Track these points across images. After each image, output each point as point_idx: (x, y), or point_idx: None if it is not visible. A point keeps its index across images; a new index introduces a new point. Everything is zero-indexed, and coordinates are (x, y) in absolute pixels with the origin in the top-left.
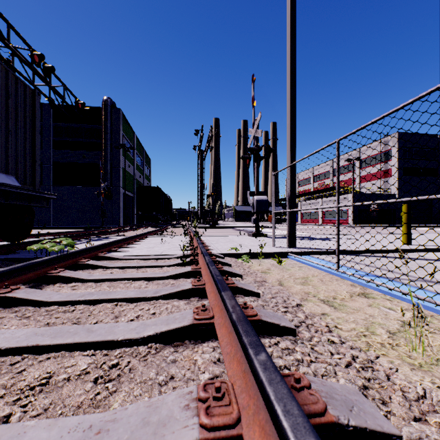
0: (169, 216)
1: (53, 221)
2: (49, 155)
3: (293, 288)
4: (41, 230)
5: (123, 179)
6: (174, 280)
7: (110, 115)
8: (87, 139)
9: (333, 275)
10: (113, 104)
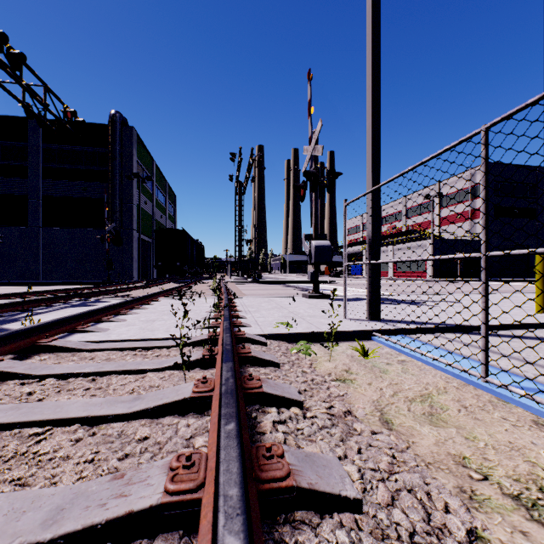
0: (199, 268)
1: (42, 275)
2: (38, 186)
3: (420, 438)
4: (22, 287)
5: (137, 220)
6: (149, 425)
7: (119, 135)
8: (89, 167)
9: (474, 387)
10: (123, 120)
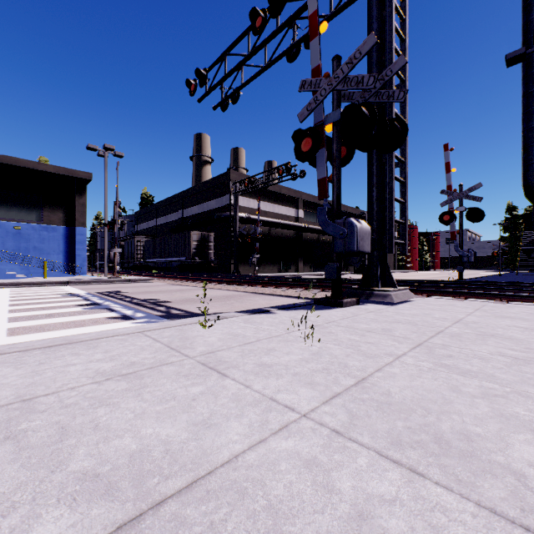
0: None
1: None
2: None
3: None
4: None
5: None
6: None
7: None
8: None
9: None
10: None
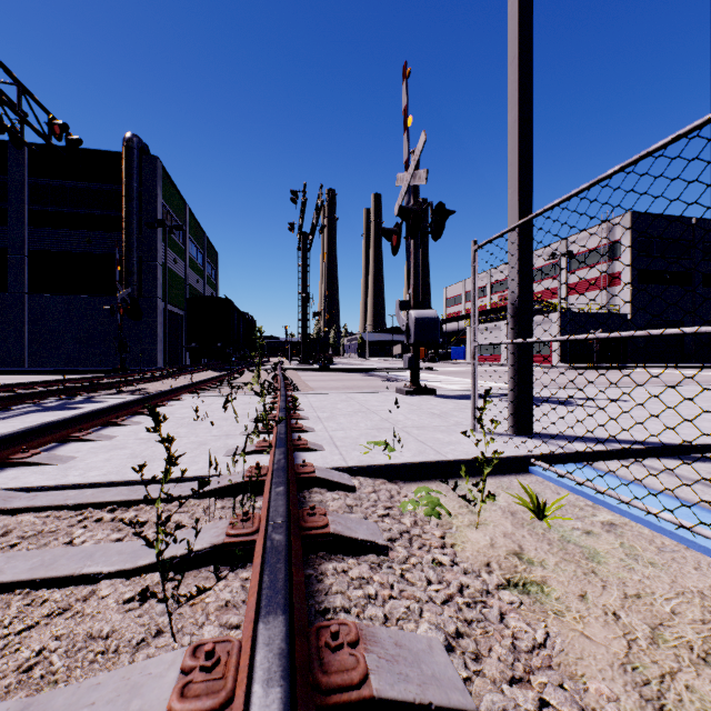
0: (249, 350)
1: (29, 359)
2: (22, 236)
3: None
4: None
5: (163, 284)
6: None
7: (137, 167)
8: (95, 210)
9: None
10: (143, 147)
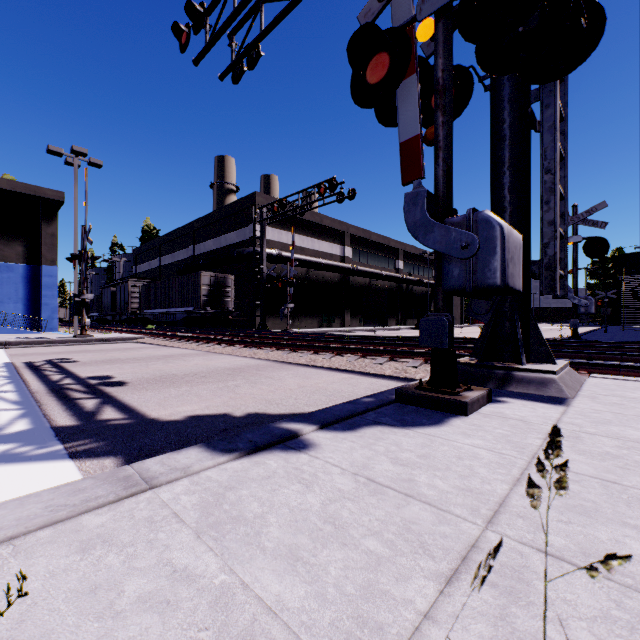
0: None
1: None
2: None
3: None
4: None
5: None
6: None
7: None
8: None
9: None
10: None
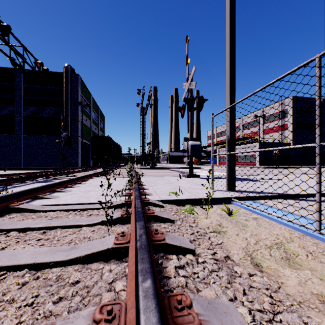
0: (118, 160)
1: (23, 163)
2: (20, 110)
3: (286, 279)
4: (11, 171)
5: (81, 130)
6: (80, 270)
7: (70, 79)
8: (52, 98)
9: (311, 237)
10: (72, 70)
